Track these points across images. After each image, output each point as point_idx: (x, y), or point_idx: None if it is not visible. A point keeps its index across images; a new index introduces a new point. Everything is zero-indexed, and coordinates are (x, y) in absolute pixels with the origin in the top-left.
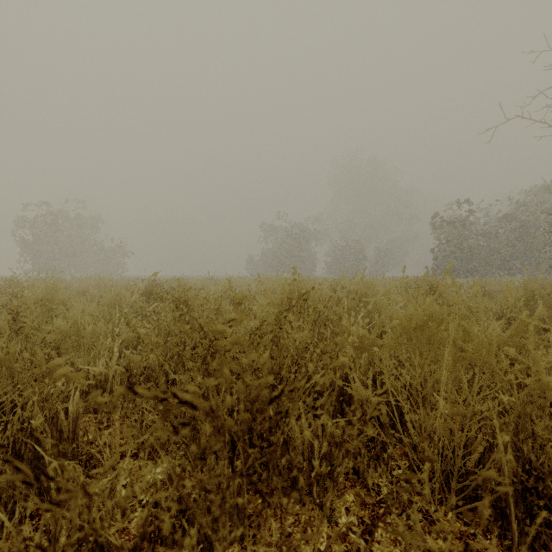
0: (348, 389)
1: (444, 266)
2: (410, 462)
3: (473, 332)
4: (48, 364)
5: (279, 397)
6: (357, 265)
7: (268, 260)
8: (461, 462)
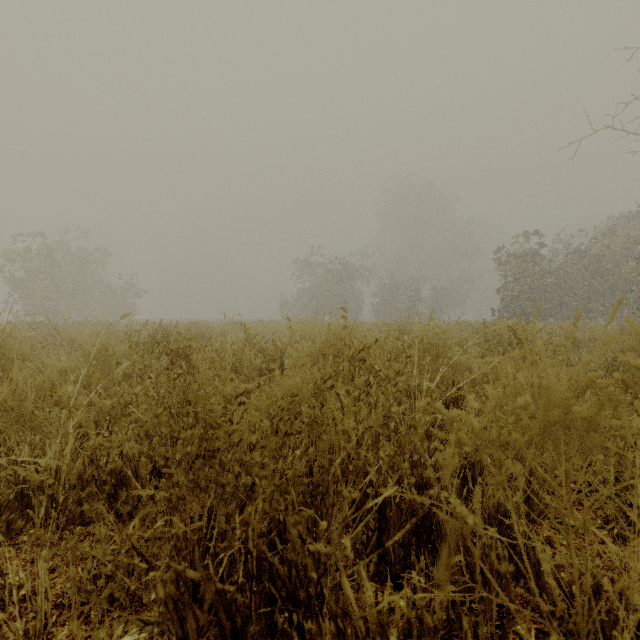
0: (439, 513)
1: (513, 308)
2: (535, 626)
3: None
4: None
5: None
6: (410, 307)
7: (306, 302)
8: None
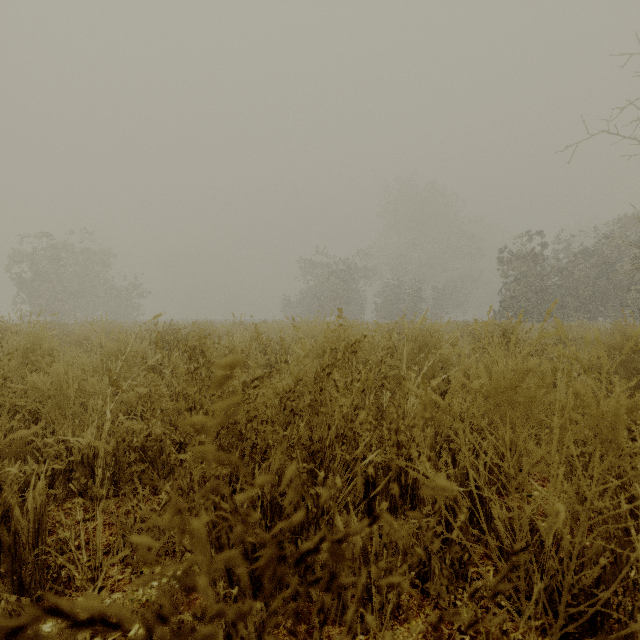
0: (413, 472)
1: (514, 308)
2: (494, 568)
3: (589, 397)
4: (8, 438)
5: (313, 552)
6: (412, 307)
7: (309, 302)
8: (574, 579)
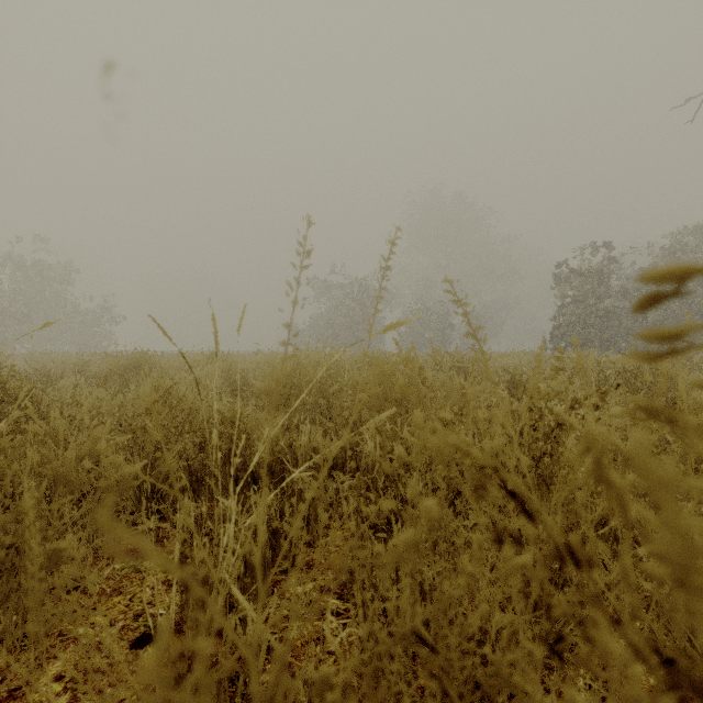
0: None
1: (569, 336)
2: None
3: None
4: None
5: None
6: (442, 336)
7: (320, 330)
8: None
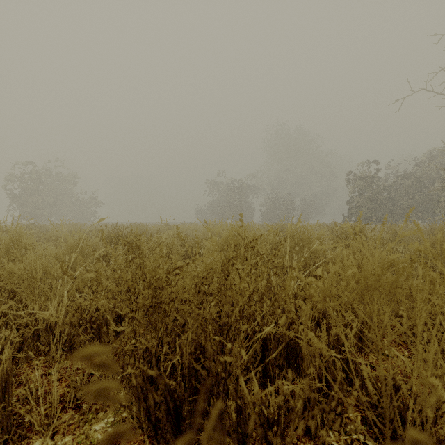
0: (300, 341)
1: (358, 214)
2: (361, 414)
3: (444, 284)
4: None
5: None
6: (286, 213)
7: (214, 210)
8: (432, 431)
